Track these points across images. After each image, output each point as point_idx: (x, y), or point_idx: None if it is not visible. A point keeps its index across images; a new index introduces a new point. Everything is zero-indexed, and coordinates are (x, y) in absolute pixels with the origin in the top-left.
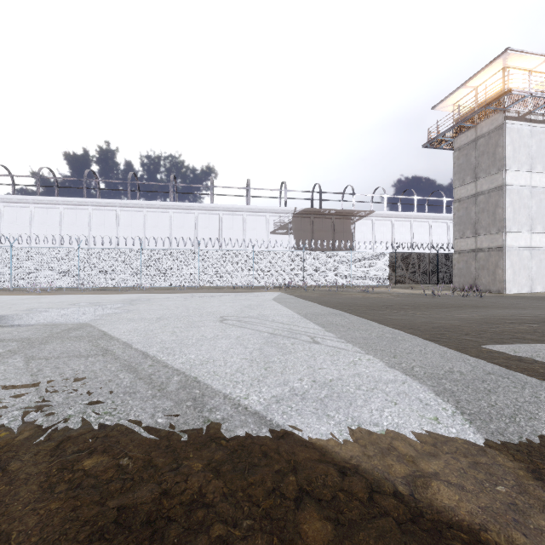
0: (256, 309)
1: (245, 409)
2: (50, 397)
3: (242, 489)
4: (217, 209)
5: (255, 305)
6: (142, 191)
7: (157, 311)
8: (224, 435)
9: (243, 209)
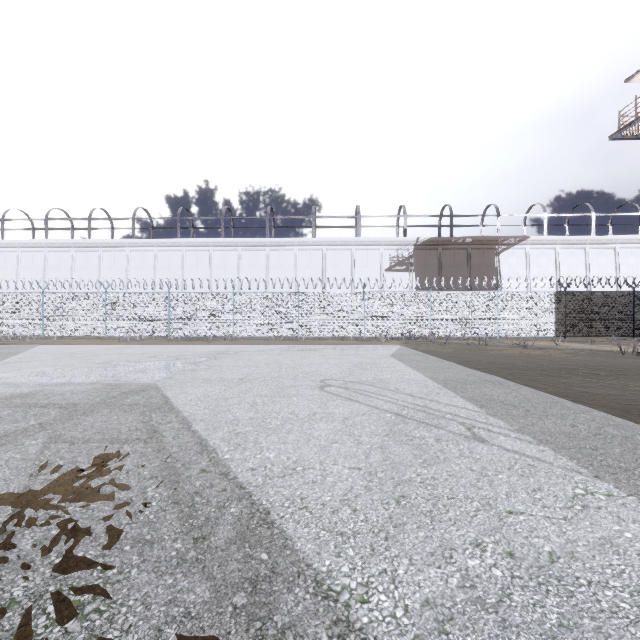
0: (370, 370)
1: None
2: (18, 535)
3: None
4: (320, 244)
5: (368, 363)
6: (237, 227)
7: (242, 368)
8: None
9: (352, 243)
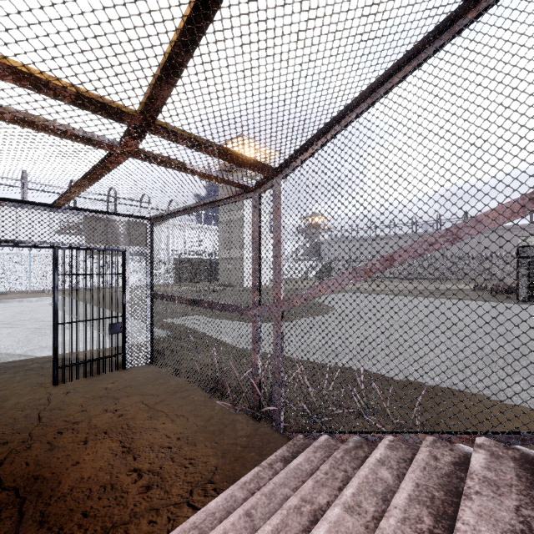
0: (29, 314)
1: (14, 354)
2: None
3: (11, 366)
4: None
5: (29, 311)
6: None
7: None
8: (3, 361)
9: None
